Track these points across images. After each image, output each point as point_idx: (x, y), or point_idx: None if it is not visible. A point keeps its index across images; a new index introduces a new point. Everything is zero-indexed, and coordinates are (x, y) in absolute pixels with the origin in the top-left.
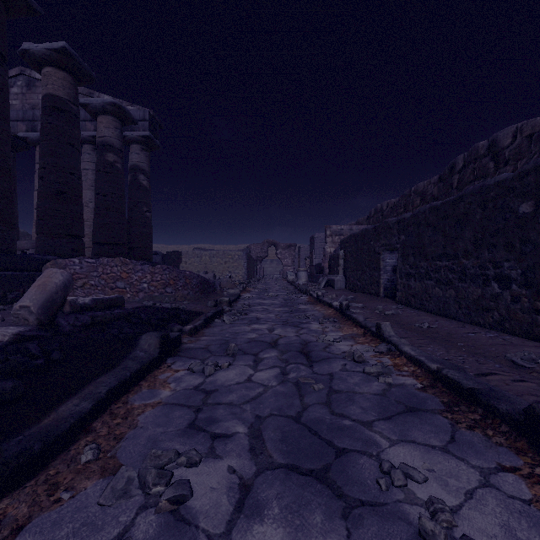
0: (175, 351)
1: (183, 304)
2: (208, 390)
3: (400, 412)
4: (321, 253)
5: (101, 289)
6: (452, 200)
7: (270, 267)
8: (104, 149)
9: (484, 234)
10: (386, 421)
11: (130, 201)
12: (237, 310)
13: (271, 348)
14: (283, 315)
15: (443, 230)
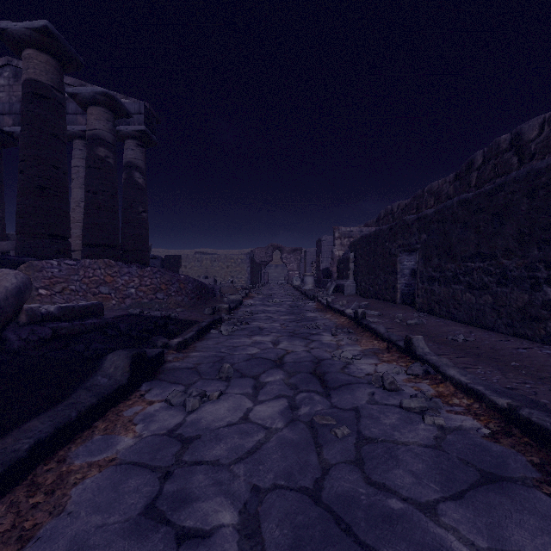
0: (154, 373)
1: (176, 311)
2: (187, 436)
3: (473, 482)
4: (328, 257)
5: (83, 295)
6: (488, 190)
7: (275, 272)
8: (94, 143)
9: (533, 229)
10: (456, 502)
11: (124, 200)
12: (237, 319)
13: (275, 369)
14: (290, 324)
15: (476, 226)
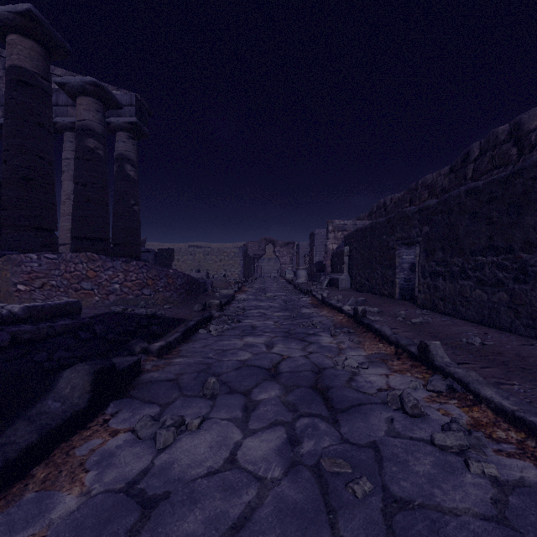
0: (127, 387)
1: (163, 308)
2: (151, 495)
3: None
4: (321, 250)
5: (64, 291)
6: (503, 177)
7: (268, 265)
8: (83, 134)
9: None
10: None
11: (116, 193)
12: (229, 316)
13: (270, 381)
14: (284, 322)
15: (488, 217)
